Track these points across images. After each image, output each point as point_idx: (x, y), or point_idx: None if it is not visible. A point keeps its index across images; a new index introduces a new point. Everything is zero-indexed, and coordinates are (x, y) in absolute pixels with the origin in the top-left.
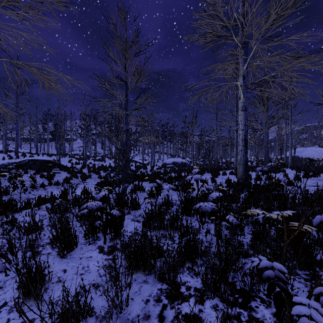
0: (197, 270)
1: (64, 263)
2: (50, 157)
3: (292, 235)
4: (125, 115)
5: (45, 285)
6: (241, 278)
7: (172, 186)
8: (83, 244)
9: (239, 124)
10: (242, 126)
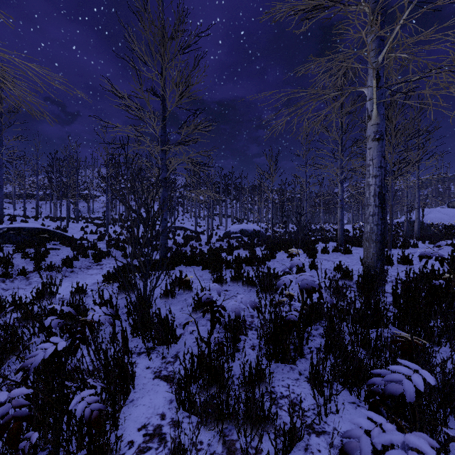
0: None
1: None
2: (54, 222)
3: None
4: (162, 154)
5: None
6: None
7: (248, 302)
8: None
9: (368, 165)
10: (375, 169)
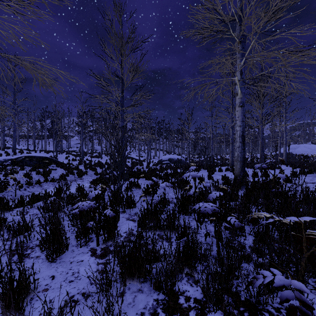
0: (196, 277)
1: (53, 268)
2: (47, 153)
3: (314, 247)
4: (121, 112)
5: (29, 295)
6: (246, 288)
7: (169, 184)
8: (75, 245)
9: (236, 120)
10: (239, 122)
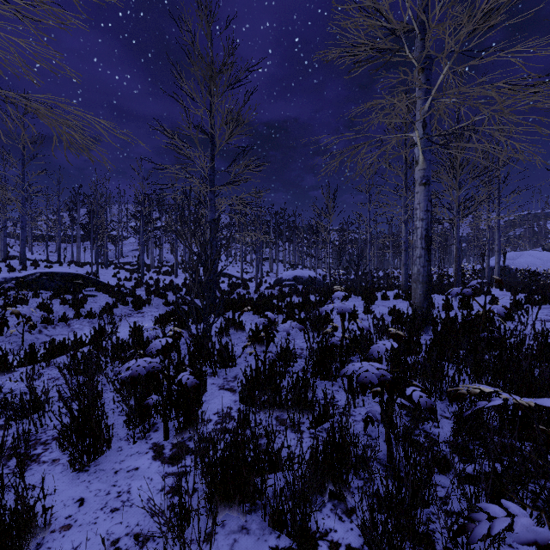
0: (349, 502)
1: (82, 484)
2: (81, 267)
3: None
4: (211, 194)
5: (35, 538)
6: (447, 529)
7: (296, 325)
8: (124, 439)
9: (416, 209)
10: (421, 213)
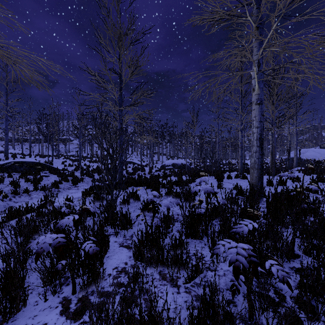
0: None
1: None
2: (43, 158)
3: None
4: (120, 112)
5: None
6: None
7: (174, 201)
8: (41, 293)
9: (253, 120)
10: (257, 123)
